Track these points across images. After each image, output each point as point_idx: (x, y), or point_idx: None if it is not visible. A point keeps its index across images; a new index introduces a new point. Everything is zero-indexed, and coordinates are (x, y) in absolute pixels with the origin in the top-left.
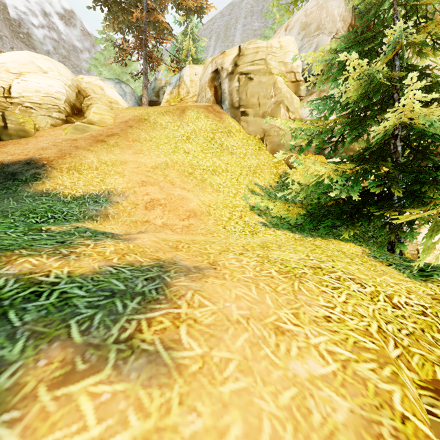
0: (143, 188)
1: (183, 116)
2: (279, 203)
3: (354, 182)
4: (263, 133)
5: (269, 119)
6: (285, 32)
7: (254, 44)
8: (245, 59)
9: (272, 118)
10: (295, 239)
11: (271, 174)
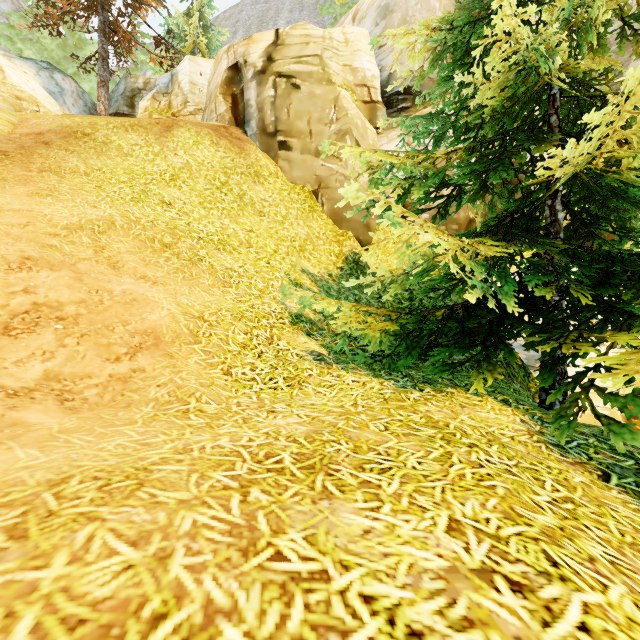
0: (19, 274)
1: (166, 136)
2: (347, 312)
3: (498, 276)
4: (317, 182)
5: (328, 159)
6: (353, 21)
7: (302, 29)
8: (286, 51)
9: (333, 158)
10: (386, 399)
11: (331, 254)
